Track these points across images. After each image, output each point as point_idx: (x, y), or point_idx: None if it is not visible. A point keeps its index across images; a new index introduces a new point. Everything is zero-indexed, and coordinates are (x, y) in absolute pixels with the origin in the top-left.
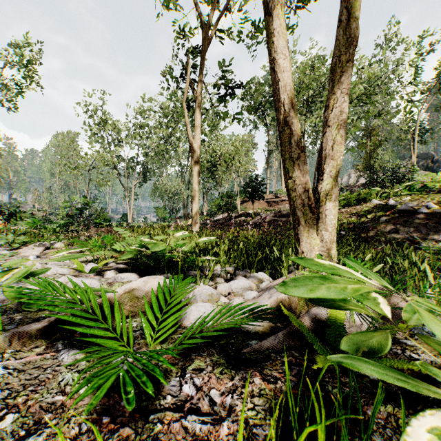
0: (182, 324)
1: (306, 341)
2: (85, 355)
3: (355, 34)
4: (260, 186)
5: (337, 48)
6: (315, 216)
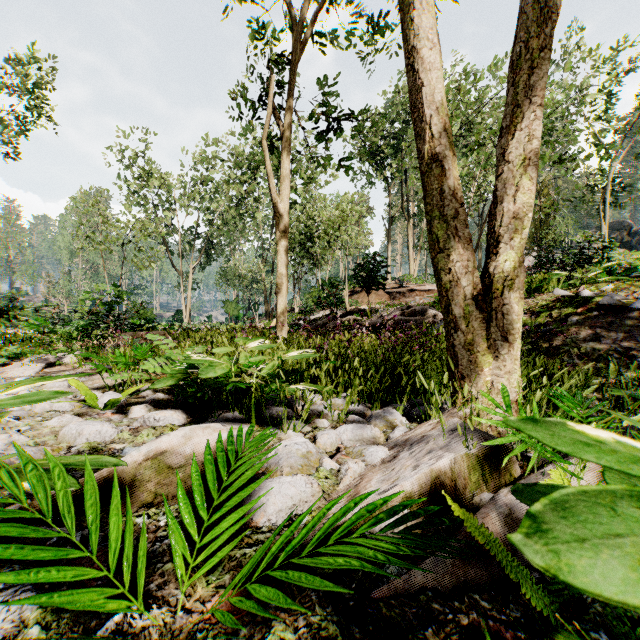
0: (253, 523)
1: (496, 566)
2: (43, 612)
3: (554, 1)
4: (378, 269)
5: (522, 28)
6: (485, 315)
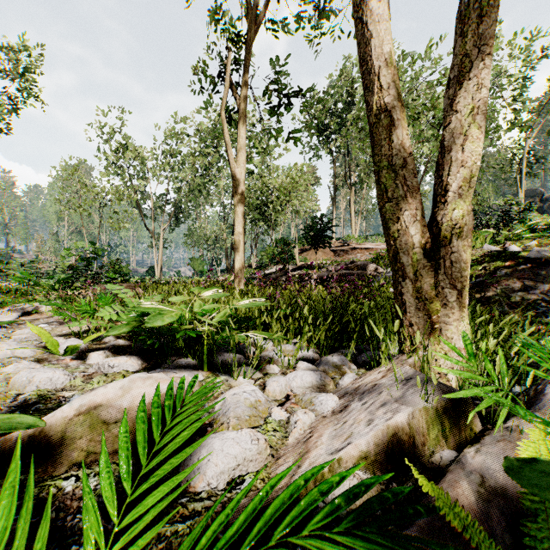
0: (191, 487)
1: (472, 549)
2: None
3: None
4: (325, 229)
5: None
6: (433, 263)
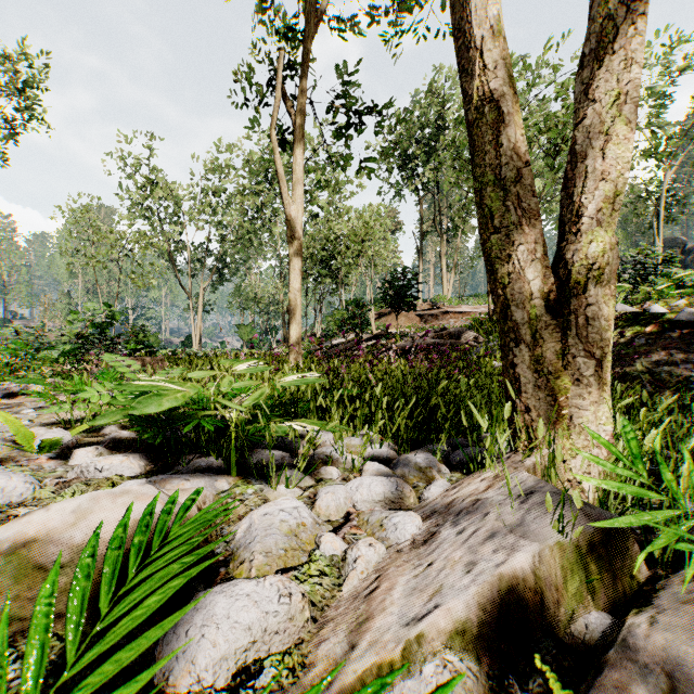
0: (169, 685)
1: None
2: None
3: None
4: (408, 287)
5: None
6: (559, 320)
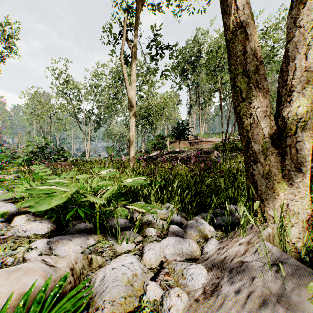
0: None
1: None
2: None
3: None
4: (185, 129)
5: None
6: (279, 150)
